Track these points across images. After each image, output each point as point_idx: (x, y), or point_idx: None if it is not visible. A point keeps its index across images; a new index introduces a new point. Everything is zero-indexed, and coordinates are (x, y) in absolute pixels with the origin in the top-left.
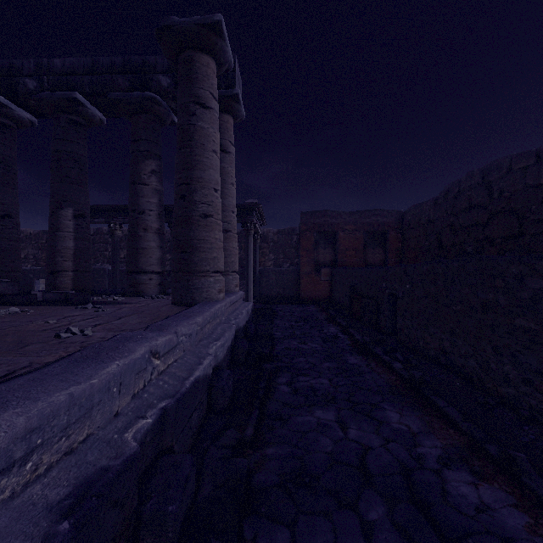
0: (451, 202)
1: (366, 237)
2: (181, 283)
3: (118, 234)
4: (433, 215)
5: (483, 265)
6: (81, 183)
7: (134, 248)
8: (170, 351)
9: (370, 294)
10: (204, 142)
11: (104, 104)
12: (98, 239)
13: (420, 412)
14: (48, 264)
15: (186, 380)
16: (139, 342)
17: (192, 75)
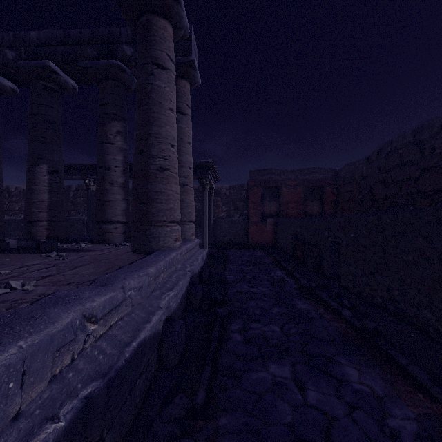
0: (384, 160)
1: (305, 192)
2: (139, 233)
3: (92, 189)
4: (365, 171)
5: (441, 215)
6: (55, 143)
7: (101, 200)
8: (113, 310)
9: (312, 242)
10: (161, 100)
11: (75, 72)
12: (79, 194)
13: (379, 369)
14: (25, 214)
15: (127, 347)
16: (69, 305)
17: (149, 37)
